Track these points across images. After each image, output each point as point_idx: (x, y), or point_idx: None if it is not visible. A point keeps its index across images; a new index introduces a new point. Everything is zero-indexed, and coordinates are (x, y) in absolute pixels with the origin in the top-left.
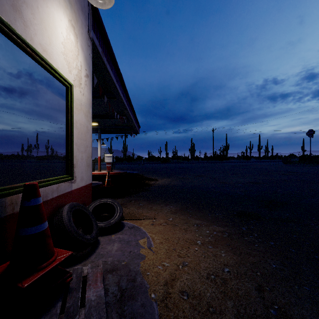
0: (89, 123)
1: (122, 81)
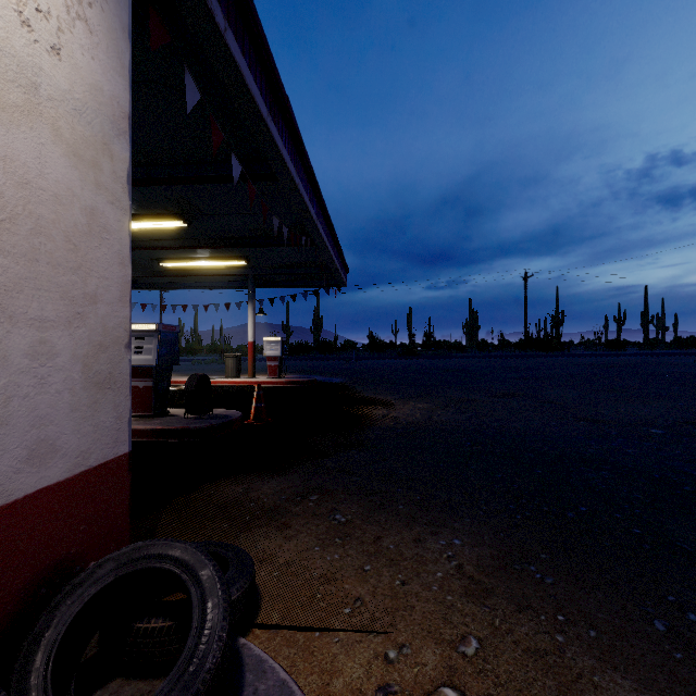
0: (114, 201)
1: (291, 124)
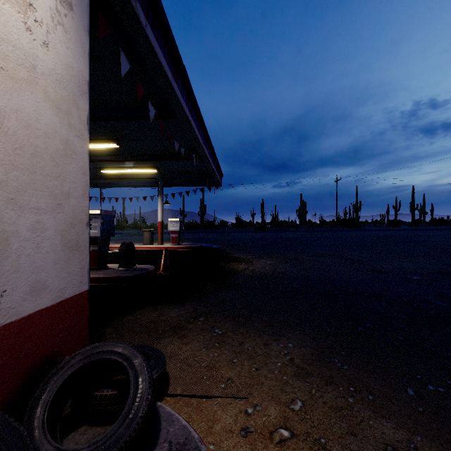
0: (79, 135)
1: (187, 83)
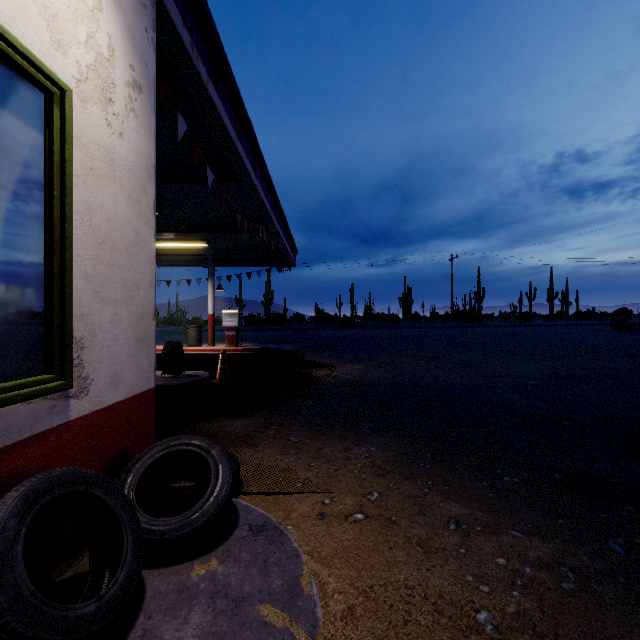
0: (147, 222)
1: (252, 139)
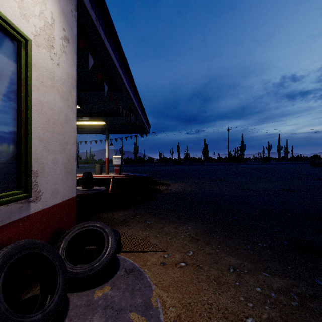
0: (72, 110)
1: (127, 68)
